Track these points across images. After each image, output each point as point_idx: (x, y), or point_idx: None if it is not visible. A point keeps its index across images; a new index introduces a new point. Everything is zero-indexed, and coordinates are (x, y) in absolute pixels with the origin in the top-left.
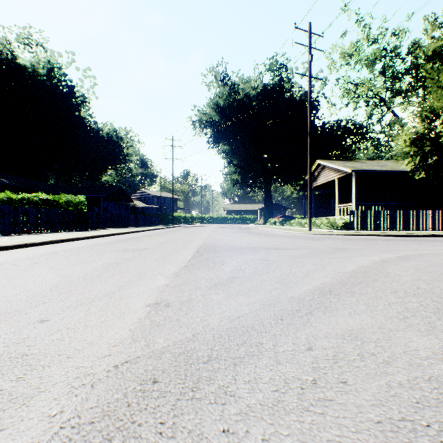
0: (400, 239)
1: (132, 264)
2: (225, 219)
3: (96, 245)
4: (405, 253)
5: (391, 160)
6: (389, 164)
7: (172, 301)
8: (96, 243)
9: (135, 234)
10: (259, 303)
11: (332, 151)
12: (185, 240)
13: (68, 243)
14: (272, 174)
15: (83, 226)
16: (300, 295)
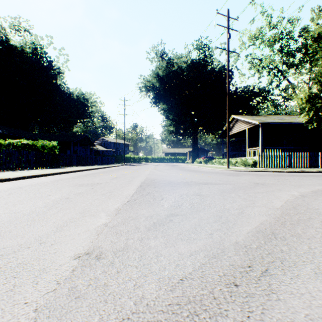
0: (301, 175)
1: (81, 199)
2: (163, 159)
3: (59, 180)
4: (316, 188)
5: (287, 115)
6: (286, 118)
7: (106, 249)
8: (60, 178)
9: (94, 171)
10: (203, 253)
11: (242, 109)
12: (132, 176)
13: (38, 178)
14: (198, 126)
15: (55, 164)
16: (244, 240)
